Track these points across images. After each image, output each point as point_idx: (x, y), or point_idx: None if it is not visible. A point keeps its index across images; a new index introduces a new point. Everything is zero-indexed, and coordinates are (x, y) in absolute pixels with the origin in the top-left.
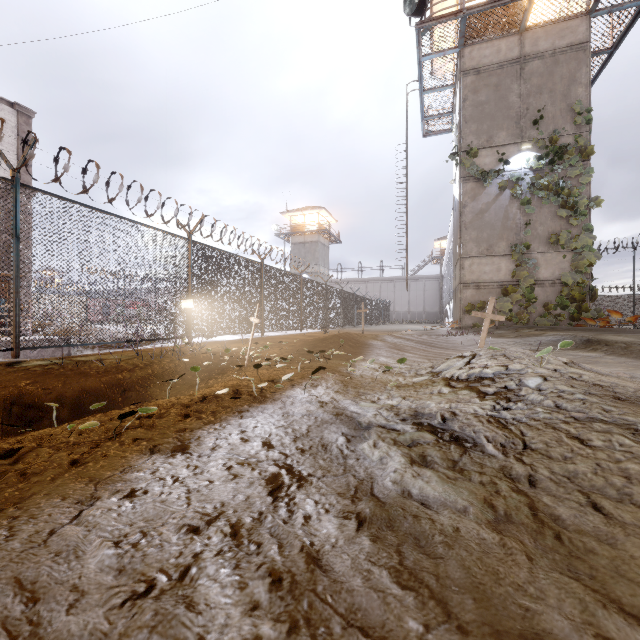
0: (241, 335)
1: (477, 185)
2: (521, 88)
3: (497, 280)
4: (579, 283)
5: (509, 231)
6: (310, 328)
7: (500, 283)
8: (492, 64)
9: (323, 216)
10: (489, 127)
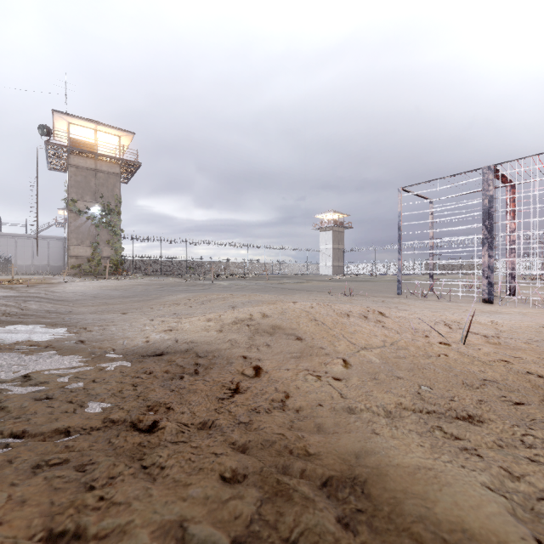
0: None
1: (77, 215)
2: (96, 181)
3: (86, 256)
4: (117, 259)
5: (91, 236)
6: None
7: (87, 257)
8: (84, 167)
9: None
10: (82, 192)
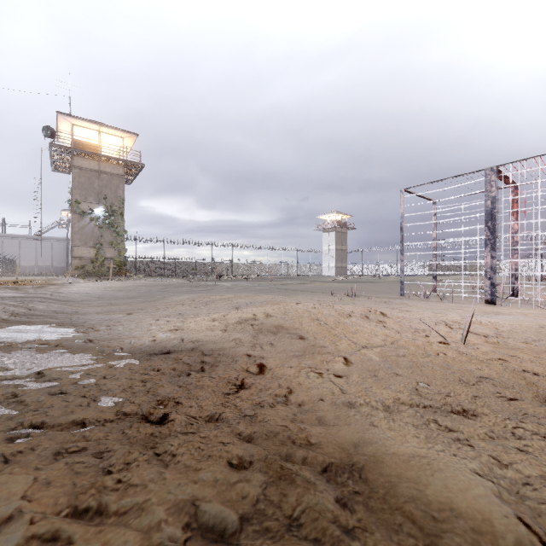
0: None
1: (80, 216)
2: (99, 183)
3: (89, 257)
4: (120, 260)
5: (94, 238)
6: None
7: (91, 258)
8: (87, 168)
9: None
10: (86, 194)
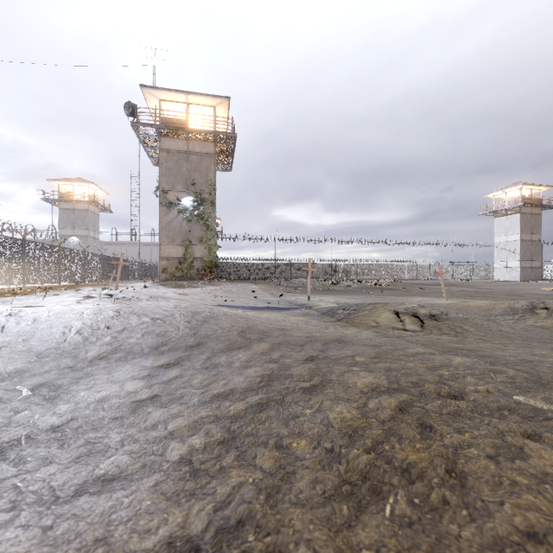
0: (7, 285)
1: (168, 208)
2: (188, 166)
3: (177, 257)
4: (211, 260)
5: (183, 233)
6: (69, 282)
7: (179, 258)
8: (175, 150)
9: (94, 189)
10: (173, 181)
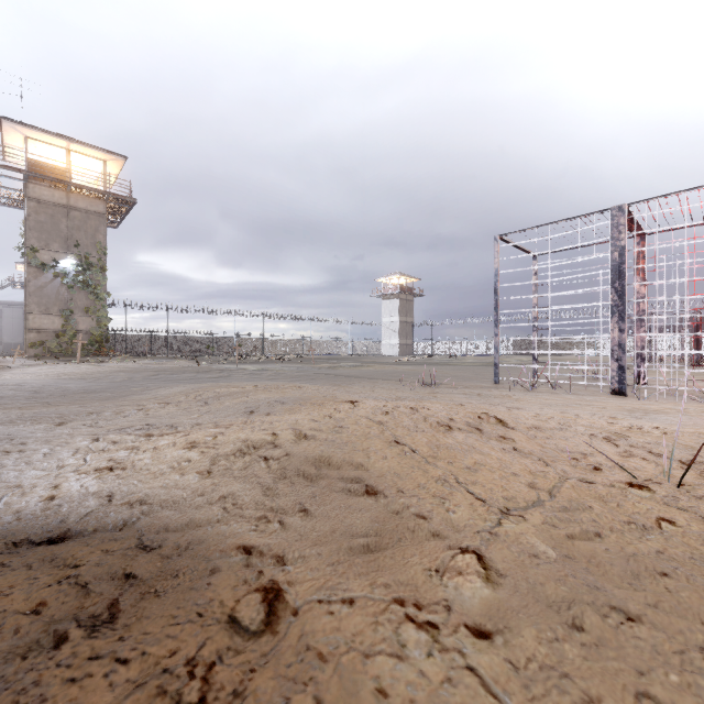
0: None
1: (39, 270)
2: (68, 223)
3: (53, 329)
4: (101, 333)
5: (61, 301)
6: None
7: (55, 331)
8: (50, 201)
9: None
10: (47, 238)
